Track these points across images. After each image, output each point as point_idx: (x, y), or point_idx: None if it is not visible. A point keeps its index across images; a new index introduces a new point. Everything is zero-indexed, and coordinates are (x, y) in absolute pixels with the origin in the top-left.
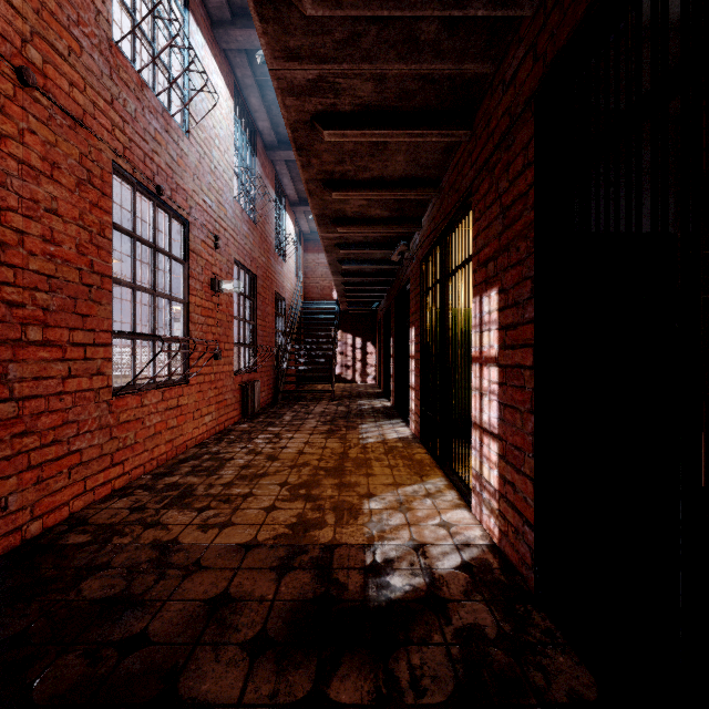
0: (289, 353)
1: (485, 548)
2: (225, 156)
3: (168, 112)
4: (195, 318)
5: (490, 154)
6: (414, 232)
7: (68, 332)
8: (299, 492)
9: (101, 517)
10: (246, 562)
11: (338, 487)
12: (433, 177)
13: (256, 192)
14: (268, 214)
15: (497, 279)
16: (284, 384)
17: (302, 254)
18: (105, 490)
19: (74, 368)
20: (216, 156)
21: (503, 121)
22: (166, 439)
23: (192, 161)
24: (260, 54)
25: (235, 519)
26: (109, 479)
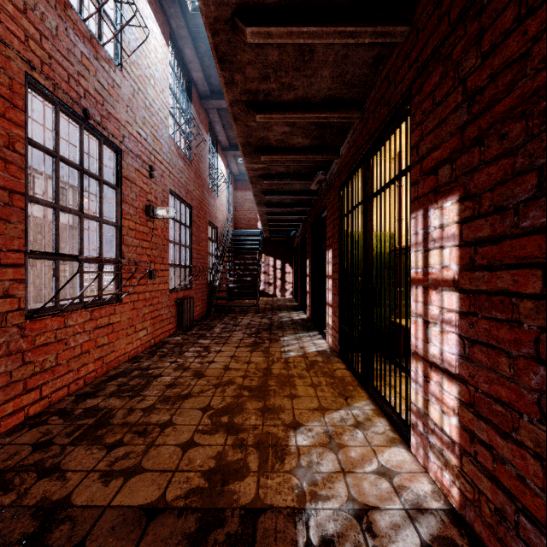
0: (221, 273)
1: (444, 517)
2: (160, 96)
3: (98, 41)
4: (128, 241)
5: (442, 38)
6: (332, 162)
7: None
8: (221, 420)
9: None
10: (144, 543)
11: (262, 414)
12: (357, 98)
13: (191, 134)
14: (202, 154)
15: (458, 184)
16: (216, 299)
17: (233, 191)
18: (16, 419)
19: None
20: (151, 94)
21: None
22: (95, 357)
23: (125, 93)
24: (191, 0)
25: (146, 461)
26: (20, 406)
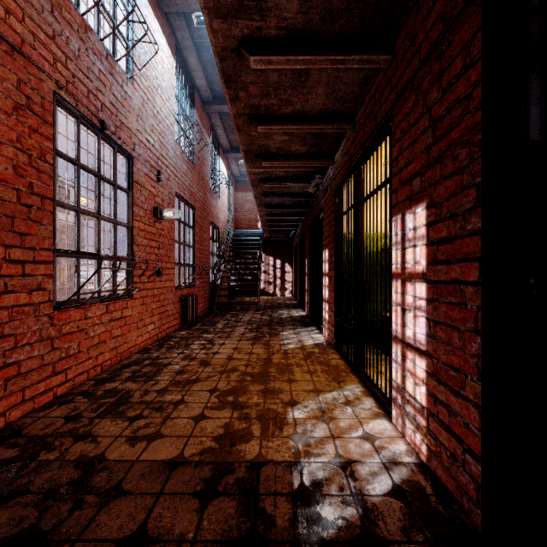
0: (222, 272)
1: (414, 467)
2: (167, 104)
3: (113, 57)
4: (139, 240)
5: (415, 71)
6: (328, 167)
7: (3, 250)
8: (227, 399)
9: (35, 428)
10: (169, 485)
11: (263, 394)
12: (349, 112)
13: (194, 138)
14: (205, 157)
15: (426, 194)
16: (218, 297)
17: (234, 192)
18: (46, 397)
19: (11, 284)
20: (158, 103)
21: (433, 30)
22: (110, 347)
23: (135, 104)
24: (196, 15)
25: (164, 429)
26: (50, 387)
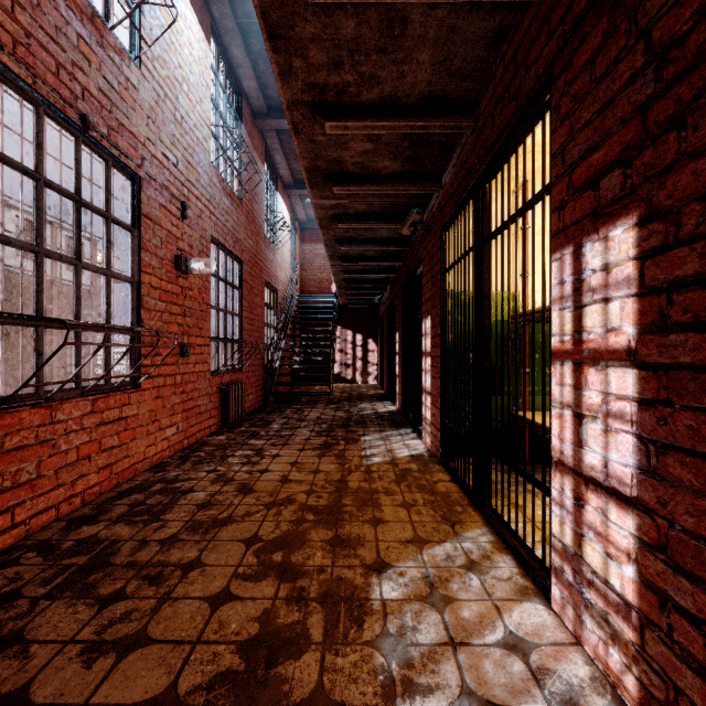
0: (283, 351)
1: None
2: (197, 109)
3: (105, 22)
4: (150, 303)
5: None
6: (431, 196)
7: None
8: (272, 558)
9: None
10: None
11: (332, 548)
12: (468, 98)
13: (241, 163)
14: (257, 192)
15: (636, 198)
16: (276, 385)
17: (299, 244)
18: None
19: None
20: (184, 105)
21: None
22: (100, 464)
23: (145, 99)
24: None
25: (154, 625)
26: None
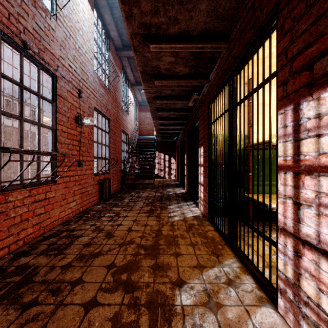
0: (130, 163)
1: None
2: (87, 43)
3: None
4: (62, 140)
5: None
6: (203, 86)
7: None
8: (121, 277)
9: None
10: None
11: (153, 271)
12: (225, 31)
13: (110, 72)
14: (118, 86)
15: None
16: (127, 180)
17: (138, 112)
18: None
19: None
20: (80, 41)
21: None
22: (33, 223)
23: (59, 36)
24: None
25: (51, 324)
26: None
